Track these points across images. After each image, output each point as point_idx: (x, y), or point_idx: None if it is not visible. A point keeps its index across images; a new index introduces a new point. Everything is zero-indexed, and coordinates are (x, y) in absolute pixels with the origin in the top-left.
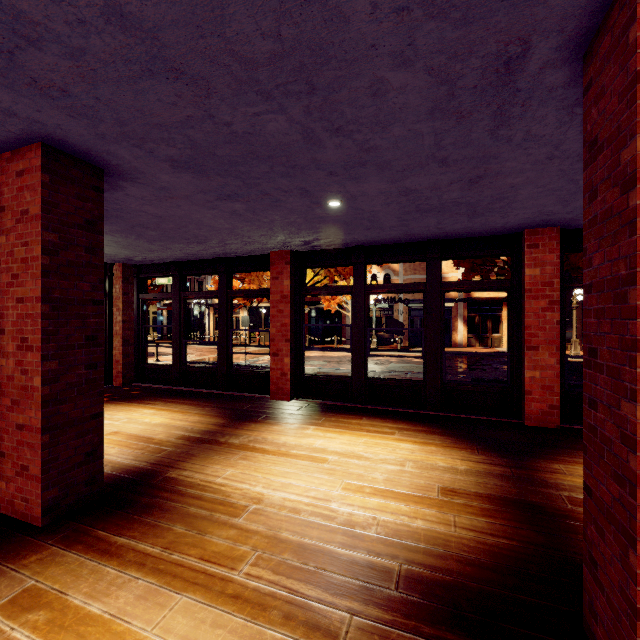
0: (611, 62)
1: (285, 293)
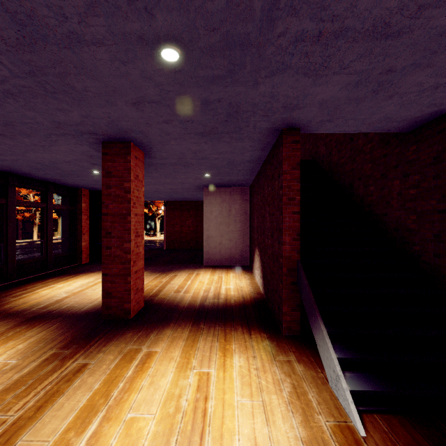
0: (119, 157)
1: None
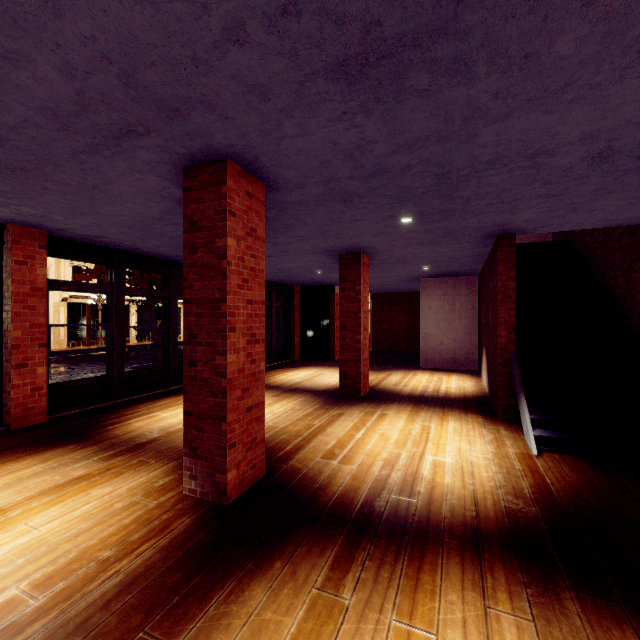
0: (352, 265)
1: (39, 285)
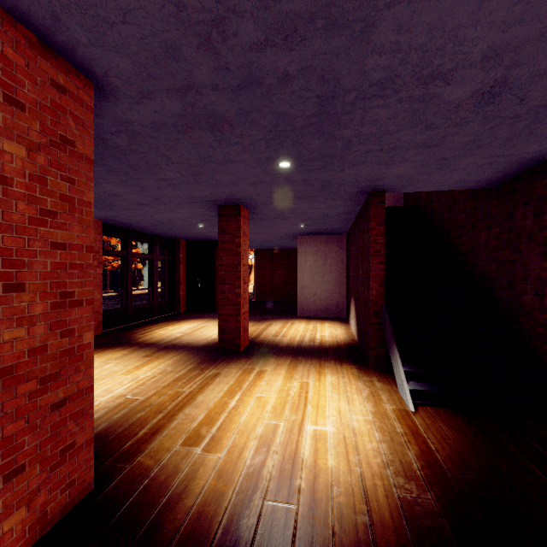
0: (232, 217)
1: None
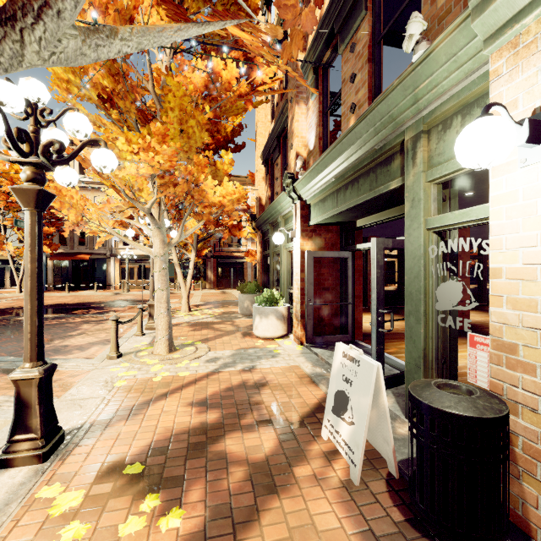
0: None
1: None
